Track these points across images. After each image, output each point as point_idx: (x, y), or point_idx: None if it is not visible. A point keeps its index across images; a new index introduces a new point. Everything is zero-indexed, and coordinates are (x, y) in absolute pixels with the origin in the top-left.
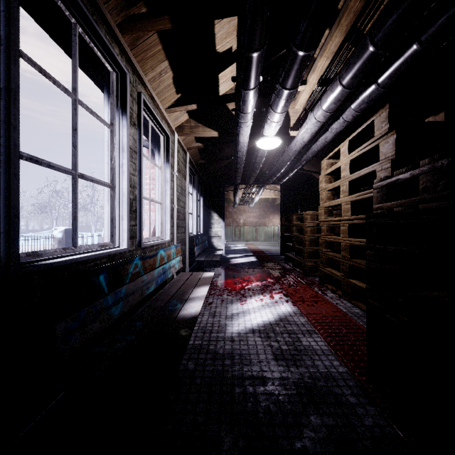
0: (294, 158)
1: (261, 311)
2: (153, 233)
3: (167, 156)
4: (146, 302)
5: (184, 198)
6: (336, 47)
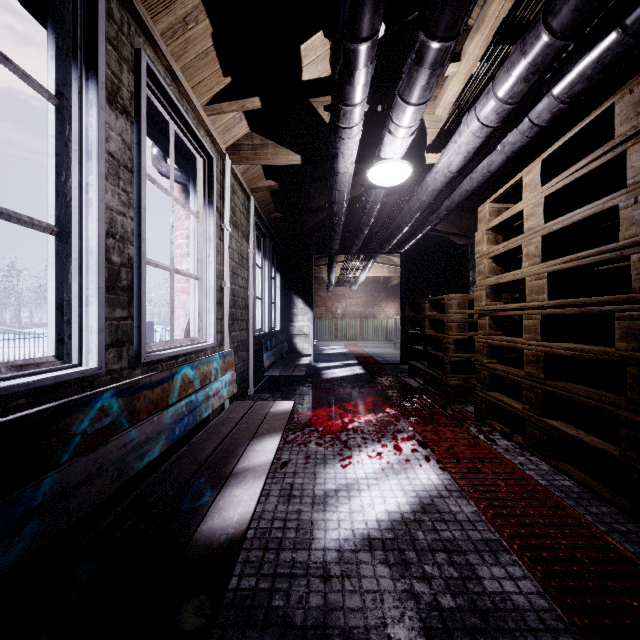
0: (429, 206)
1: (382, 483)
2: (186, 331)
3: (210, 195)
4: (157, 467)
5: (246, 273)
6: None
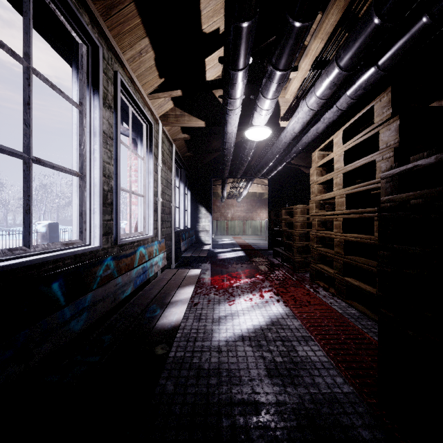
0: (284, 151)
1: (251, 312)
2: (135, 228)
3: (150, 146)
4: (124, 304)
5: (170, 191)
6: (332, 27)
